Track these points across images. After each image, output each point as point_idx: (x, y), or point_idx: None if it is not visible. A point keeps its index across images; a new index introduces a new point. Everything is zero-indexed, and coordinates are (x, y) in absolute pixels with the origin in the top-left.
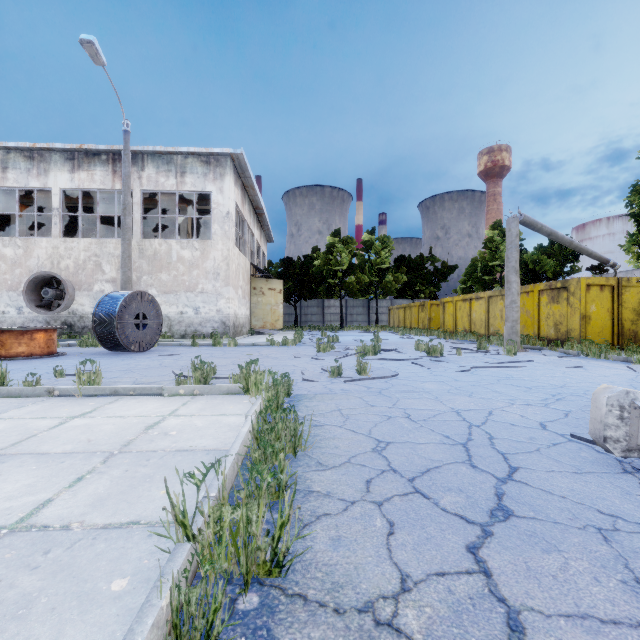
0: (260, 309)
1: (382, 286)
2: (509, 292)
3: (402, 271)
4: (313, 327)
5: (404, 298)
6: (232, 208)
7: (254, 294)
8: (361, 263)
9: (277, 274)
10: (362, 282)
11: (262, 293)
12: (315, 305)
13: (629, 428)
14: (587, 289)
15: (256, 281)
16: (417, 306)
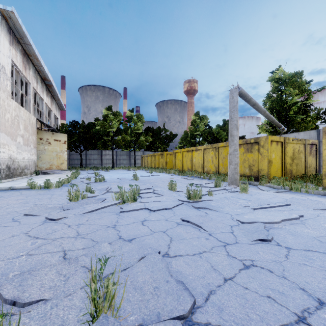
0: (46, 155)
1: (138, 143)
2: (232, 143)
3: (149, 135)
4: (93, 167)
5: (150, 151)
6: (5, 62)
7: (40, 143)
8: (125, 129)
9: (65, 131)
10: (126, 140)
11: (48, 143)
12: (96, 153)
13: None
14: (271, 143)
15: (42, 133)
16: (159, 155)
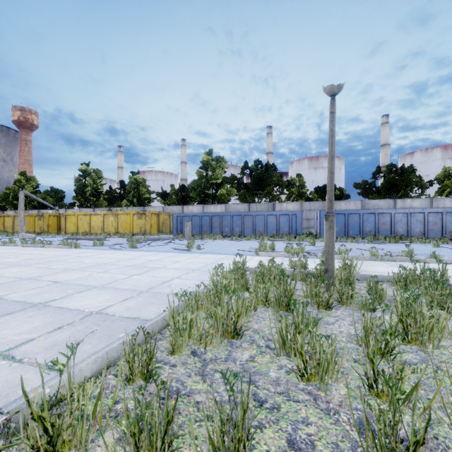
0: None
1: None
2: (20, 217)
3: None
4: None
5: None
6: None
7: None
8: None
9: None
10: None
11: None
12: None
13: (23, 237)
14: (49, 216)
15: None
16: None
